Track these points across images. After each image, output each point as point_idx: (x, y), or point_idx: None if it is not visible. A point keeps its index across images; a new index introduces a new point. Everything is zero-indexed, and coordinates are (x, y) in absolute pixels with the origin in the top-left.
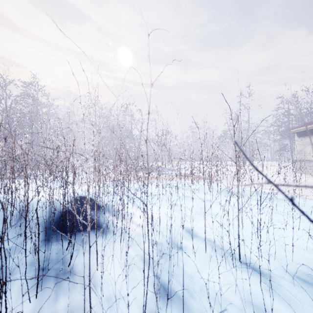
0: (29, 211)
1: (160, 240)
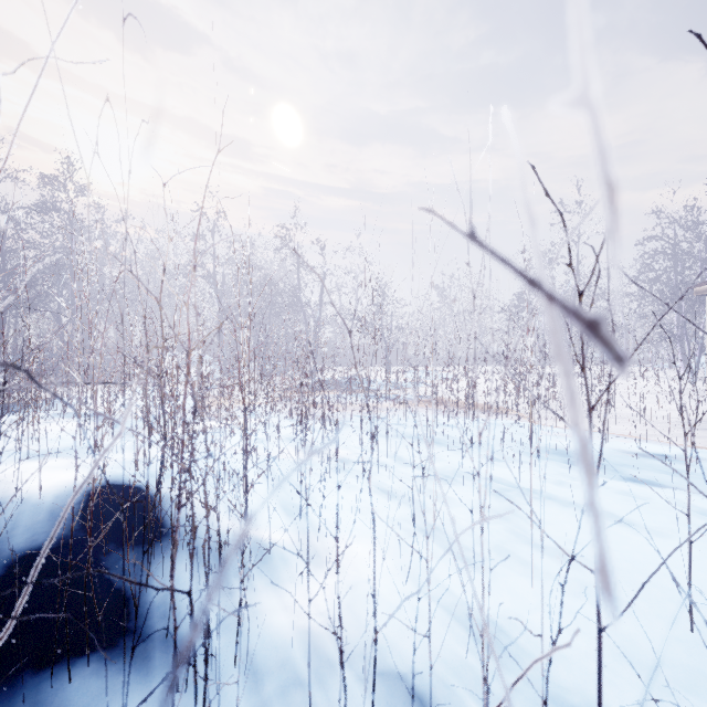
0: None
1: None
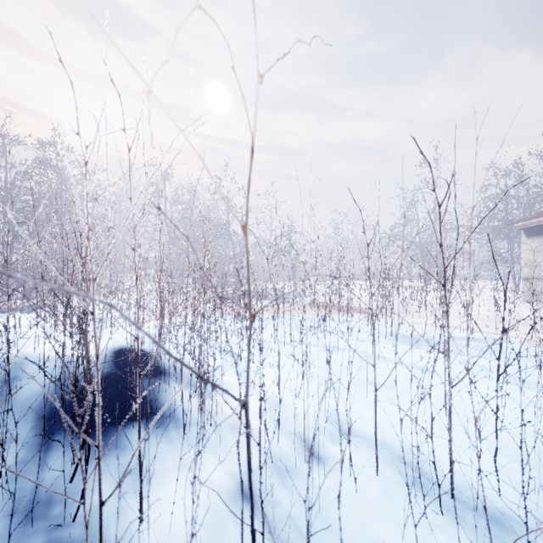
0: (18, 381)
1: (281, 444)
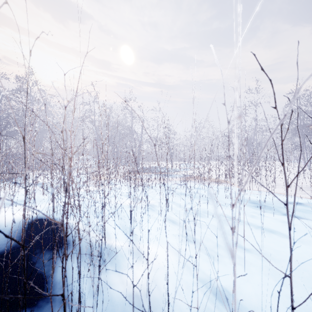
0: None
1: None
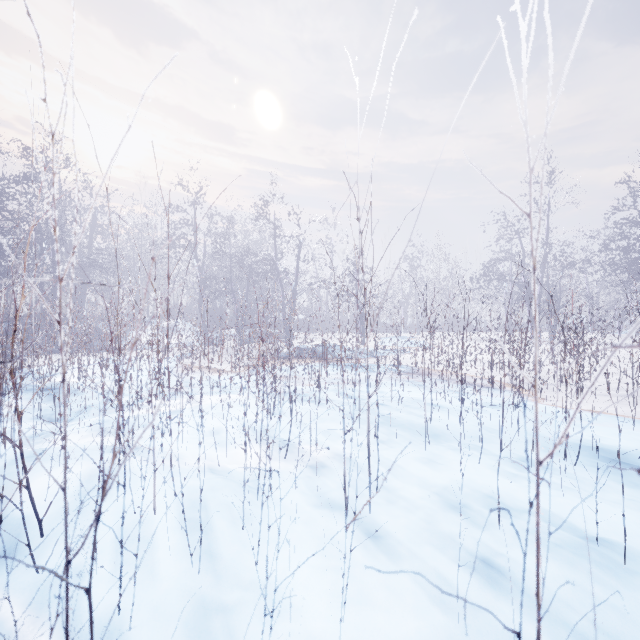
0: None
1: None
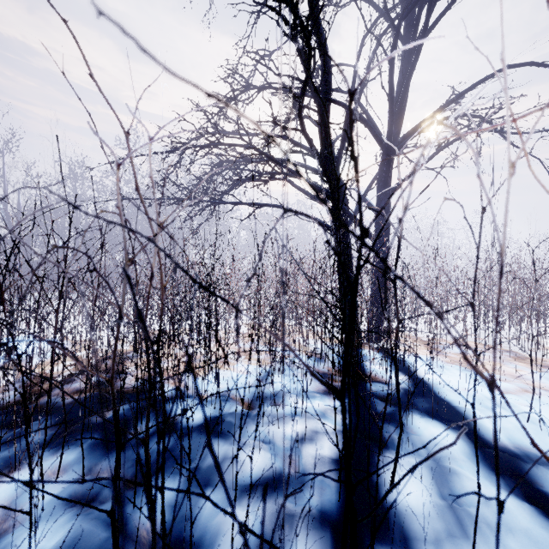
0: None
1: None
